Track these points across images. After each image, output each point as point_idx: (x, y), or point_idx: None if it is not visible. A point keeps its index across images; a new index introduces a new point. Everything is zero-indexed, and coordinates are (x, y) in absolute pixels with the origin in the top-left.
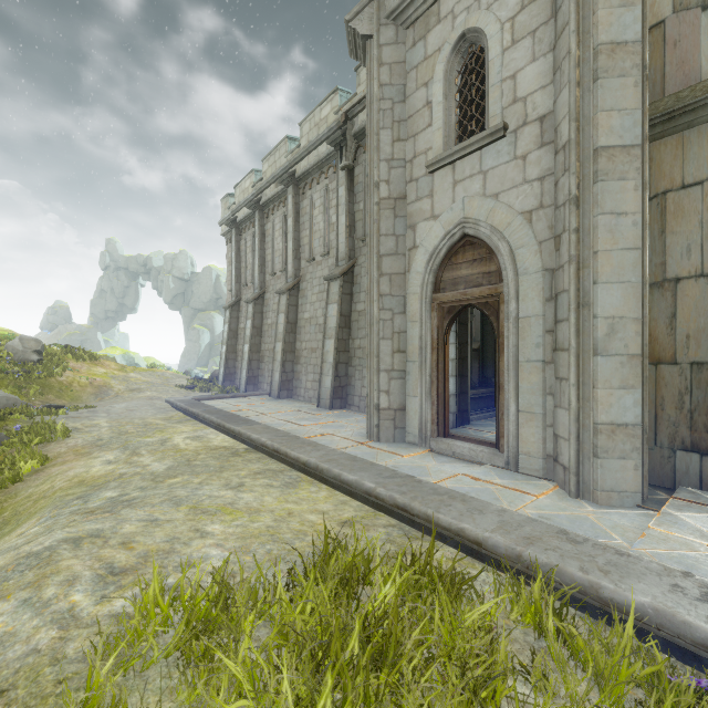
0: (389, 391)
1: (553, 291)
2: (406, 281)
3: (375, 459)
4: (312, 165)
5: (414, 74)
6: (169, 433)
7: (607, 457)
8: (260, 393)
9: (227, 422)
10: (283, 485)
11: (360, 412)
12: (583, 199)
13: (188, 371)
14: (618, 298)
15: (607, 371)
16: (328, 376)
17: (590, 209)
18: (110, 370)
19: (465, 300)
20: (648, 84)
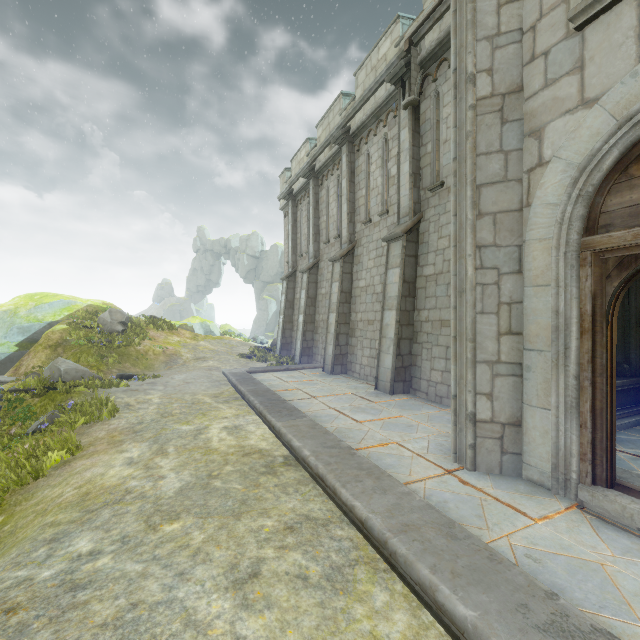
0: (493, 393)
1: None
2: (522, 222)
3: (483, 522)
4: (368, 115)
5: None
6: (210, 418)
7: None
8: (313, 366)
9: (269, 411)
10: (326, 576)
11: (428, 400)
12: None
13: (254, 337)
14: None
15: None
16: (387, 354)
17: None
18: (183, 338)
19: None
20: None
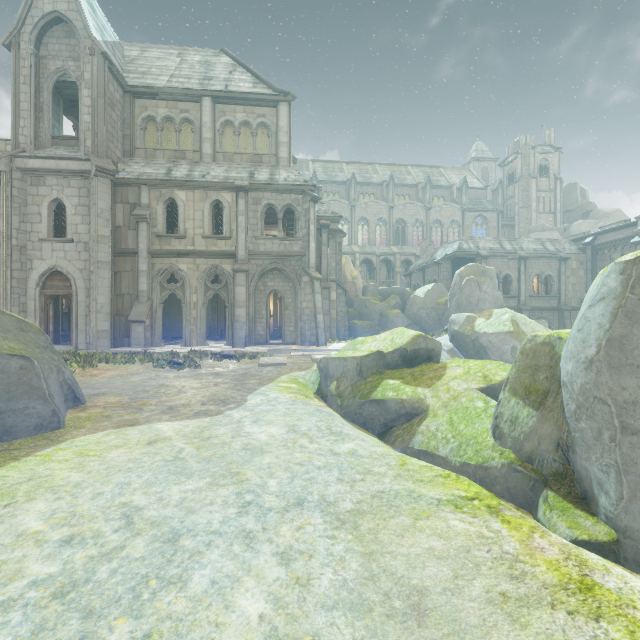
0: None
1: (89, 295)
2: (27, 282)
3: None
4: None
5: (32, 197)
6: None
7: (101, 339)
8: None
9: None
10: None
11: None
12: (95, 272)
13: None
14: (104, 299)
15: (101, 317)
16: None
17: (97, 275)
18: None
19: (58, 293)
20: (118, 241)
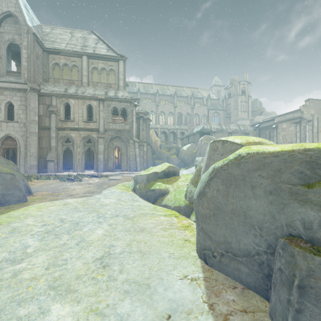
0: None
1: (26, 148)
2: None
3: None
4: None
5: None
6: None
7: (32, 169)
8: None
9: None
10: None
11: None
12: (29, 137)
13: None
14: (34, 150)
15: (32, 158)
16: None
17: (30, 139)
18: None
19: (10, 147)
20: (40, 122)
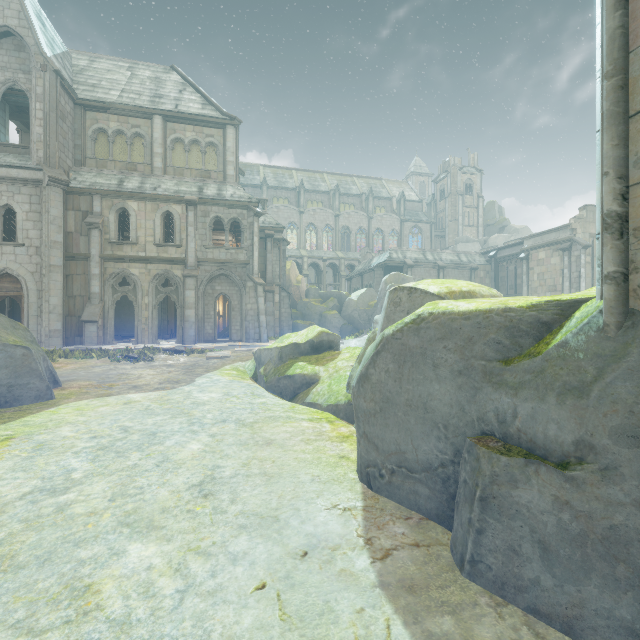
0: None
1: (41, 296)
2: None
3: None
4: None
5: None
6: None
7: (54, 337)
8: None
9: None
10: None
11: None
12: (48, 275)
13: None
14: (57, 300)
15: (54, 317)
16: None
17: (50, 278)
18: None
19: (7, 295)
20: (70, 246)
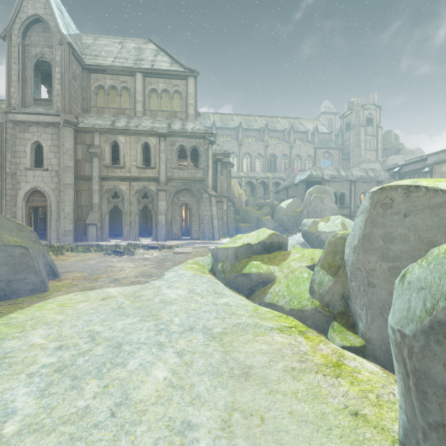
0: None
1: (59, 206)
2: (16, 197)
3: None
4: None
5: (20, 140)
6: None
7: (67, 236)
8: None
9: None
10: None
11: None
12: (63, 191)
13: None
14: (69, 209)
15: (67, 221)
16: None
17: (64, 193)
18: None
19: (37, 205)
20: (79, 170)
